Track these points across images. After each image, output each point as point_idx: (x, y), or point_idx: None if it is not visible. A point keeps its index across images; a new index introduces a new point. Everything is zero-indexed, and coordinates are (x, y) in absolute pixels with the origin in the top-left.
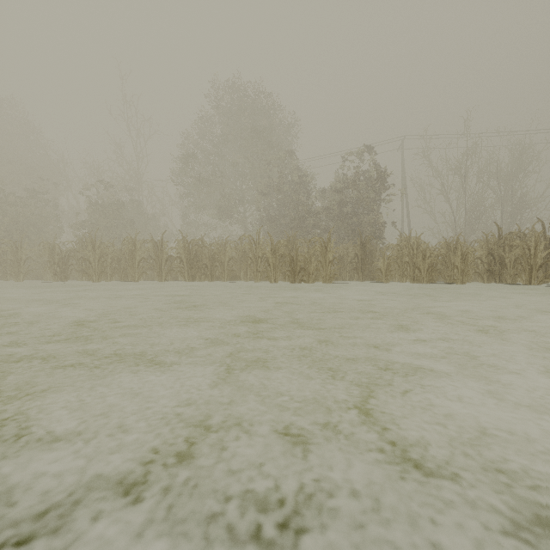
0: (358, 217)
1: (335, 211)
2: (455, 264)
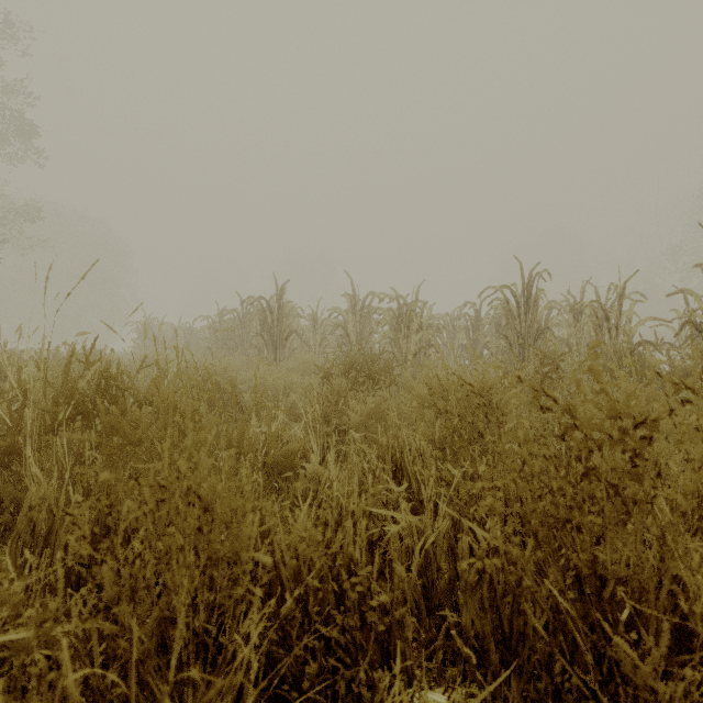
0: None
1: None
2: None
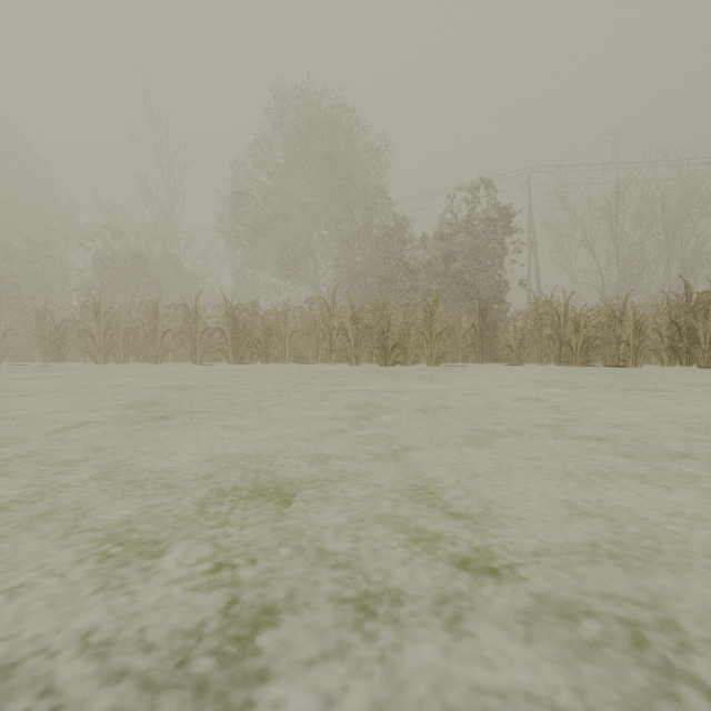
0: (472, 275)
1: (441, 267)
2: (621, 338)
